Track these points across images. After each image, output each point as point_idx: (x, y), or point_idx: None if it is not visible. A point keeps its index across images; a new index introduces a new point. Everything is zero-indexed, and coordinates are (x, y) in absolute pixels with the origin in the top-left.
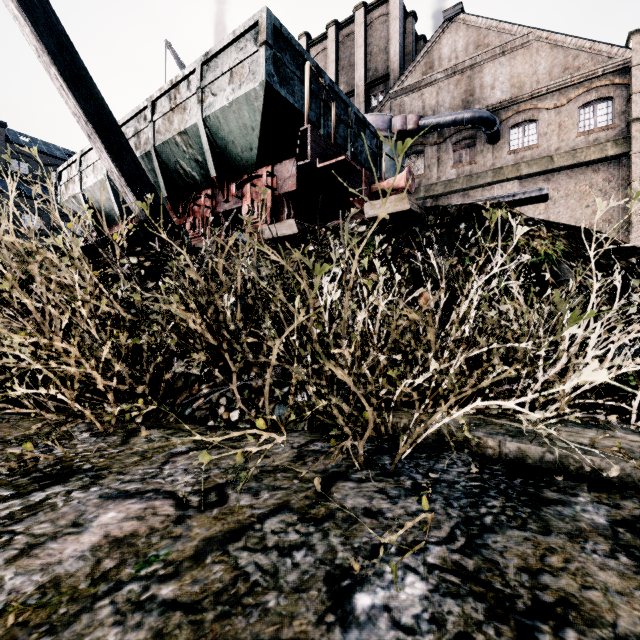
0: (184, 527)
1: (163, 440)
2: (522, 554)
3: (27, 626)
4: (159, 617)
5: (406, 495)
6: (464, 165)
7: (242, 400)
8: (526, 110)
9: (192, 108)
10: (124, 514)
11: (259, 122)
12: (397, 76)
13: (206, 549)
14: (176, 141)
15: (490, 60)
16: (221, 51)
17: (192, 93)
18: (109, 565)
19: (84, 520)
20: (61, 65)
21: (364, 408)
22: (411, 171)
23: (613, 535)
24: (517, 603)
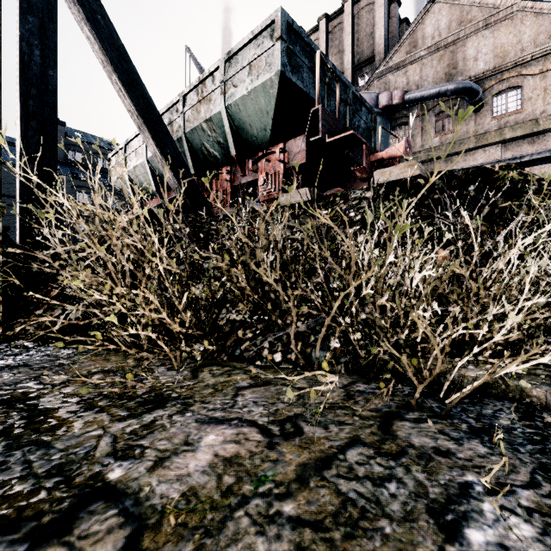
0: (277, 452)
1: (225, 376)
2: None
3: (187, 527)
4: (292, 531)
5: (468, 437)
6: (447, 133)
7: (282, 344)
8: (510, 77)
9: (216, 99)
10: (222, 437)
11: (273, 106)
12: (382, 57)
13: (305, 474)
14: (202, 127)
15: (473, 34)
16: (241, 49)
17: (216, 86)
18: (230, 481)
19: (192, 440)
20: (120, 72)
21: (394, 354)
22: (408, 141)
23: None
24: None
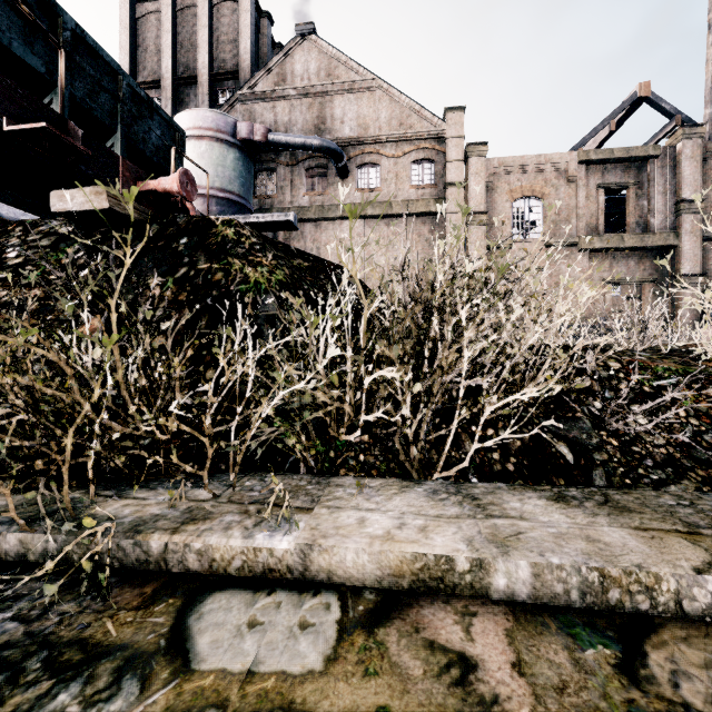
0: None
1: None
2: None
3: None
4: None
5: None
6: (317, 194)
7: None
8: (371, 153)
9: None
10: None
11: None
12: (248, 77)
13: None
14: None
15: (340, 93)
16: None
17: None
18: None
19: None
20: None
21: None
22: (190, 174)
23: None
24: None
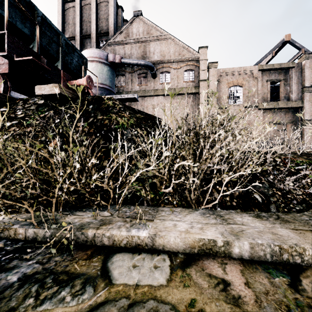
0: None
1: None
2: None
3: None
4: None
5: None
6: (142, 85)
7: None
8: (166, 67)
9: None
10: None
11: None
12: (113, 35)
13: None
14: None
15: (153, 41)
16: None
17: None
18: None
19: None
20: None
21: None
22: (91, 77)
23: (2, 291)
24: None
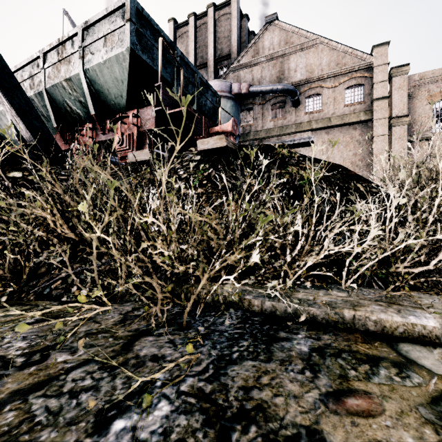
0: None
1: (17, 315)
2: (246, 377)
3: None
4: None
5: (187, 343)
6: (278, 119)
7: (92, 280)
8: (315, 87)
9: (75, 61)
10: None
11: (127, 77)
12: (236, 56)
13: (9, 400)
14: (63, 85)
15: (294, 53)
16: (97, 21)
17: (75, 50)
18: None
19: None
20: None
21: (181, 283)
22: (236, 120)
23: (308, 358)
24: (227, 412)
